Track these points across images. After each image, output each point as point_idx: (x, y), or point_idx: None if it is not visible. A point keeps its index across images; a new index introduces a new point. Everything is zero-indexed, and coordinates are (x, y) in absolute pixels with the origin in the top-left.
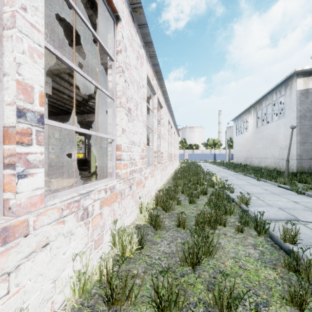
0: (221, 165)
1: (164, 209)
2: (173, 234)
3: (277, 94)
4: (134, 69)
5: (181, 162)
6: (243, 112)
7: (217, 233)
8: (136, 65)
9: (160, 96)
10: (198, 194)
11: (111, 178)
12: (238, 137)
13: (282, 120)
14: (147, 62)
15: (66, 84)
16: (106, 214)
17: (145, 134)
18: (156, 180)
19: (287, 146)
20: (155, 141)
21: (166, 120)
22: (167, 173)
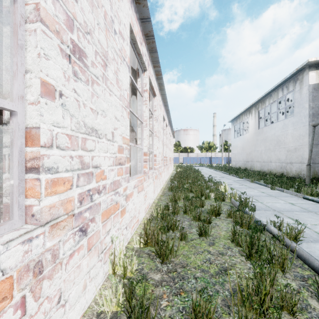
0: (220, 169)
1: (159, 255)
2: None
3: (283, 90)
4: None
5: (175, 166)
6: (242, 112)
7: None
8: None
9: (153, 78)
10: (209, 217)
11: None
12: (237, 139)
13: (291, 119)
14: (130, 5)
15: None
16: None
17: (126, 123)
18: (147, 193)
19: (296, 148)
20: (145, 138)
21: (160, 114)
22: (161, 180)
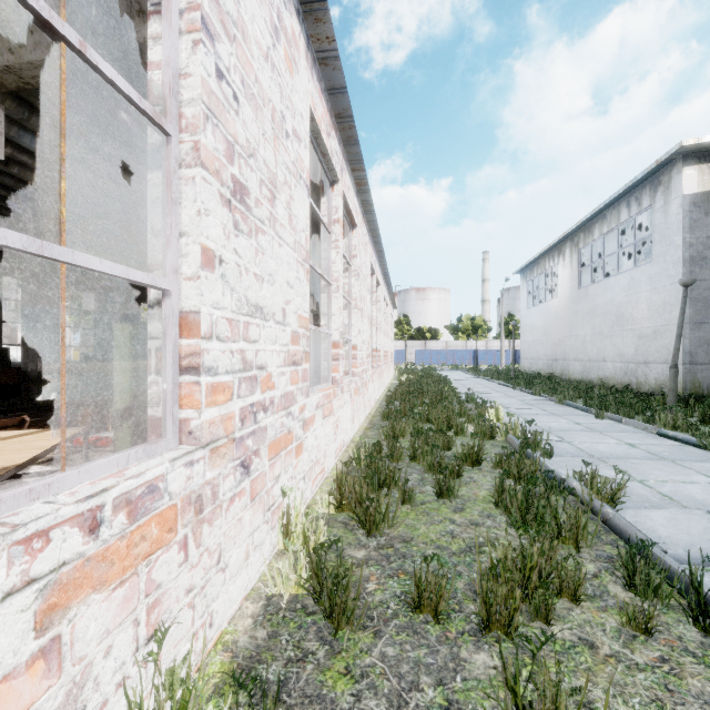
0: (494, 376)
1: (363, 524)
2: (399, 653)
3: (630, 206)
4: (263, 61)
5: (398, 369)
6: (544, 252)
7: (561, 639)
8: (271, 52)
9: (350, 194)
10: (459, 465)
11: (153, 447)
12: (533, 312)
13: (646, 269)
14: (311, 72)
15: (77, 148)
16: (92, 633)
17: (304, 289)
18: (340, 422)
19: (657, 330)
20: (335, 314)
21: (365, 263)
22: (368, 399)
